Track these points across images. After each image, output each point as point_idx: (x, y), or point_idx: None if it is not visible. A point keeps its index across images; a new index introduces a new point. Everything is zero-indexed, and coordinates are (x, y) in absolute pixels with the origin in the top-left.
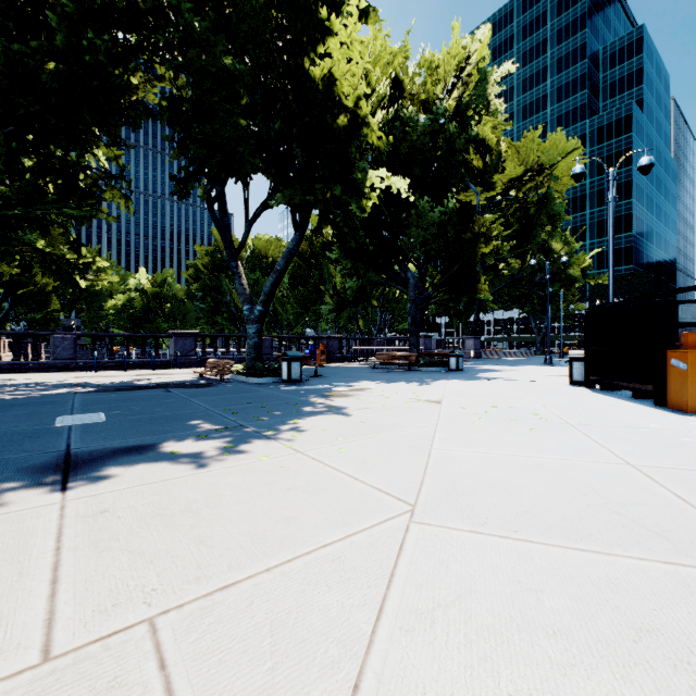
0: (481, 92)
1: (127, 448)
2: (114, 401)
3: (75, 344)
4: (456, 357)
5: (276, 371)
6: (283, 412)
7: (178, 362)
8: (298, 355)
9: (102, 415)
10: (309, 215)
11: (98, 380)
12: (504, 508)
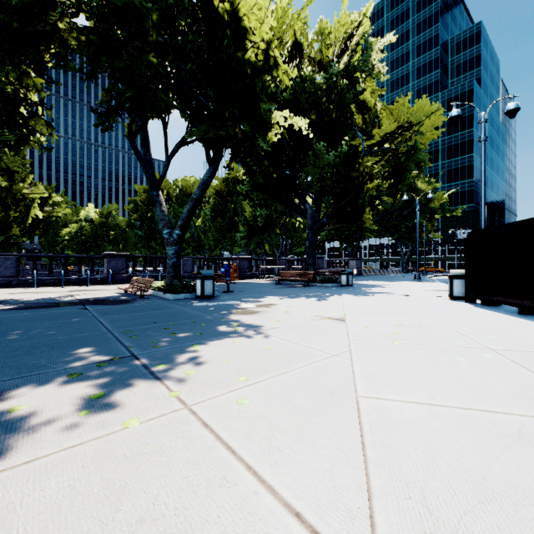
0: (365, 57)
1: None
2: (18, 321)
3: (17, 263)
4: (346, 274)
5: (191, 288)
6: (186, 335)
7: (110, 279)
8: (211, 273)
9: None
10: (221, 151)
11: (28, 296)
12: None
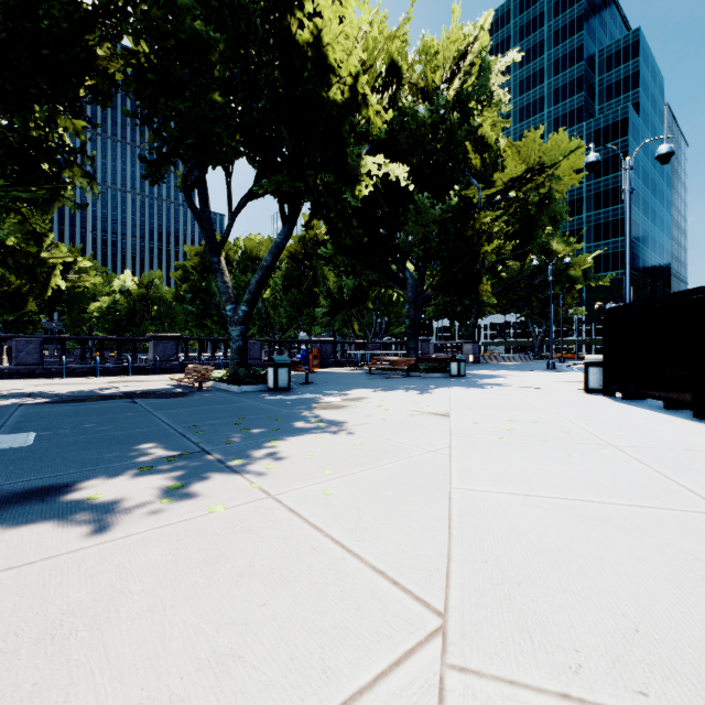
0: (483, 82)
1: (30, 491)
2: (60, 416)
3: (41, 348)
4: (457, 362)
5: (262, 378)
6: (260, 430)
7: (158, 368)
8: (286, 360)
9: (31, 437)
10: (299, 206)
11: (60, 388)
12: (596, 621)
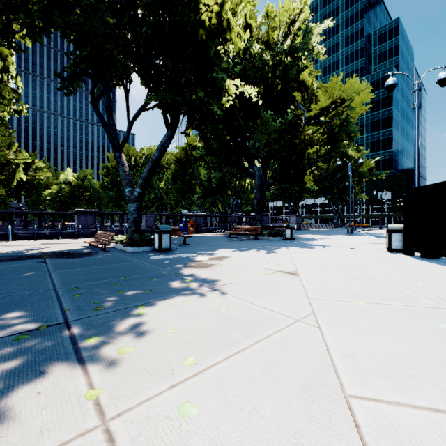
0: (306, 38)
1: None
2: None
3: None
4: (290, 229)
5: (150, 241)
6: (134, 293)
7: (80, 233)
8: (168, 228)
9: None
10: (178, 116)
11: None
12: None
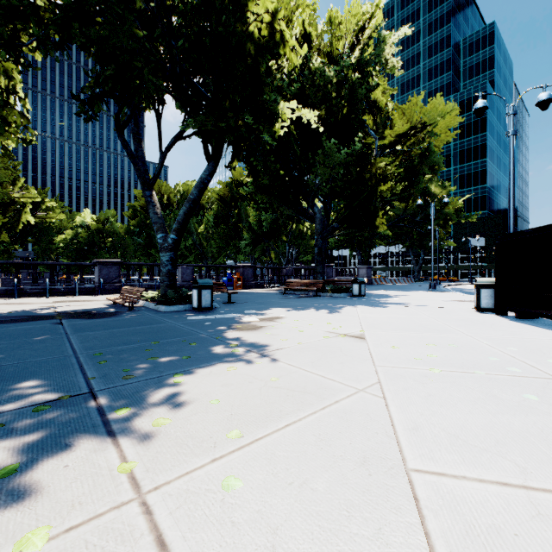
0: (378, 50)
1: None
2: None
3: None
4: (358, 284)
5: (187, 298)
6: (169, 359)
7: (101, 289)
8: (209, 282)
9: None
10: (222, 147)
11: (2, 308)
12: None
